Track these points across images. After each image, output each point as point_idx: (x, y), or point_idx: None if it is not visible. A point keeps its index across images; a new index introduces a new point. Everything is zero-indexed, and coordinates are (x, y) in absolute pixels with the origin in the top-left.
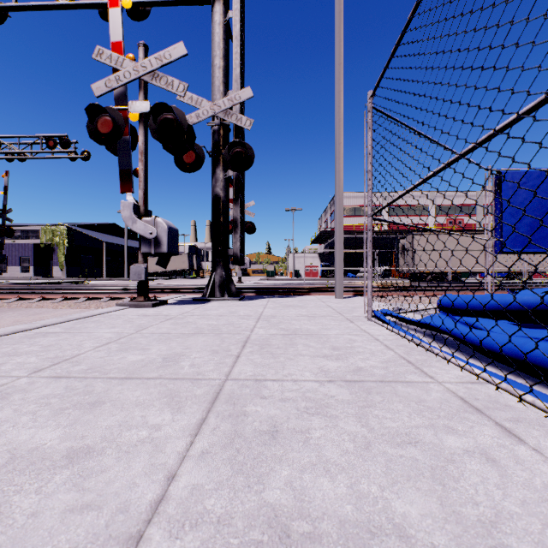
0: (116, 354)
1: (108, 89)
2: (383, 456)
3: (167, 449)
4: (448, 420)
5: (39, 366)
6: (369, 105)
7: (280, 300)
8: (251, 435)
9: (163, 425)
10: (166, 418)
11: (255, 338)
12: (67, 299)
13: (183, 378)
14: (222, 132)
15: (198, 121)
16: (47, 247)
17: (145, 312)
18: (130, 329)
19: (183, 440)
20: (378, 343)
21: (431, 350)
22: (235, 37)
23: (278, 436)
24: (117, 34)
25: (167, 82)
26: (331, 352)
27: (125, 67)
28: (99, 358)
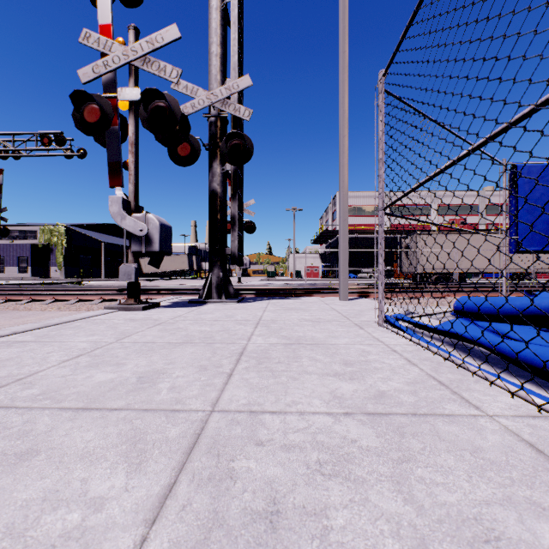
0: (83, 371)
1: (95, 75)
2: None
3: None
4: (529, 489)
5: None
6: (380, 86)
7: (281, 302)
8: (238, 522)
9: (107, 500)
10: (117, 483)
11: (252, 349)
12: (57, 300)
13: (156, 410)
14: (219, 123)
15: (193, 111)
16: (45, 248)
17: (134, 315)
18: (111, 337)
19: (131, 534)
20: (396, 356)
21: (464, 367)
22: (233, 22)
23: (280, 524)
24: (106, 16)
25: (159, 68)
26: (343, 368)
27: (114, 51)
28: (60, 377)
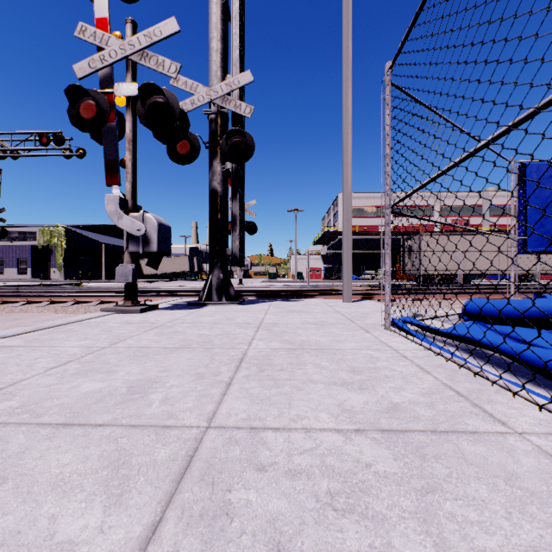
0: (70, 379)
1: (91, 70)
2: None
3: None
4: None
5: None
6: (387, 79)
7: (283, 304)
8: None
9: (77, 546)
10: (91, 522)
11: (253, 355)
12: (54, 302)
13: (146, 425)
14: (219, 121)
15: (193, 108)
16: (45, 249)
17: (131, 318)
18: (104, 341)
19: None
20: (407, 363)
21: (482, 375)
22: (234, 16)
23: None
24: (102, 10)
25: (157, 62)
26: (351, 376)
27: (111, 45)
28: (44, 387)
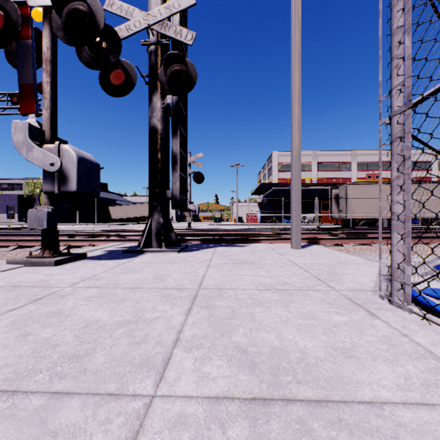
0: None
1: None
2: None
3: None
4: None
5: None
6: None
7: (228, 250)
8: None
9: None
10: None
11: None
12: None
13: None
14: (159, 53)
15: (128, 34)
16: (30, 198)
17: (30, 276)
18: None
19: None
20: None
21: None
22: None
23: None
24: None
25: None
26: None
27: None
28: None
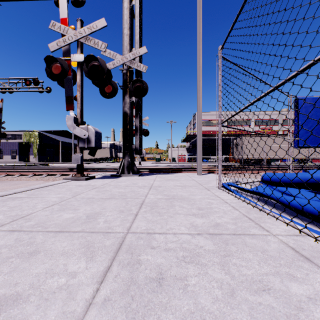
0: (56, 213)
1: (58, 47)
2: (245, 304)
3: (77, 297)
4: (288, 268)
5: (3, 222)
6: (219, 55)
7: (163, 175)
8: (143, 282)
9: (78, 273)
10: (81, 266)
11: (148, 201)
12: (35, 175)
13: (98, 232)
14: (128, 74)
15: (114, 67)
16: (27, 144)
17: (81, 183)
18: (69, 195)
19: (91, 287)
20: (227, 205)
21: (263, 210)
22: (136, 16)
23: (163, 283)
24: (64, 13)
25: (94, 43)
26: (198, 211)
27: (69, 33)
28: (44, 216)
